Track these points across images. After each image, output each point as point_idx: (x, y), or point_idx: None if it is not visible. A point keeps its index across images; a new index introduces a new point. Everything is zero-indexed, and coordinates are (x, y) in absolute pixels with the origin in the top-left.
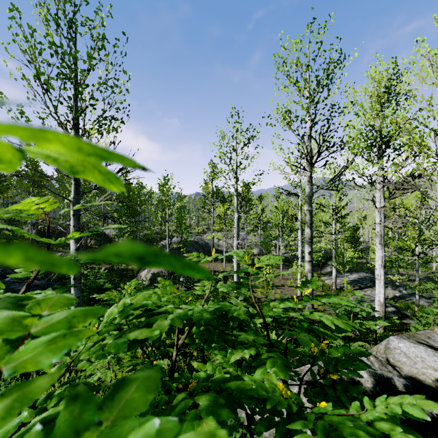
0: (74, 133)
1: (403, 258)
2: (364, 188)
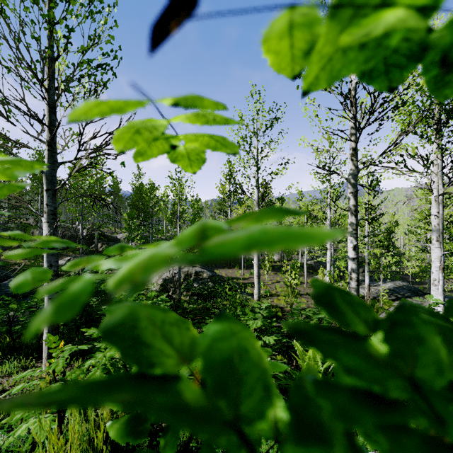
0: (48, 83)
1: (452, 263)
2: (417, 172)
